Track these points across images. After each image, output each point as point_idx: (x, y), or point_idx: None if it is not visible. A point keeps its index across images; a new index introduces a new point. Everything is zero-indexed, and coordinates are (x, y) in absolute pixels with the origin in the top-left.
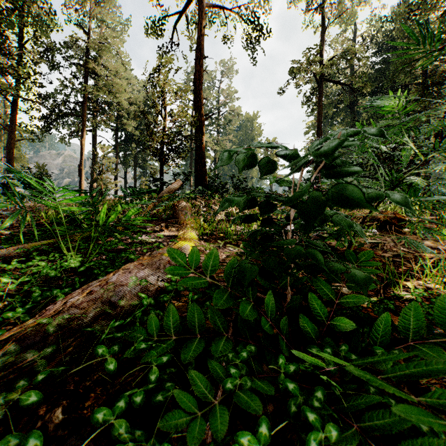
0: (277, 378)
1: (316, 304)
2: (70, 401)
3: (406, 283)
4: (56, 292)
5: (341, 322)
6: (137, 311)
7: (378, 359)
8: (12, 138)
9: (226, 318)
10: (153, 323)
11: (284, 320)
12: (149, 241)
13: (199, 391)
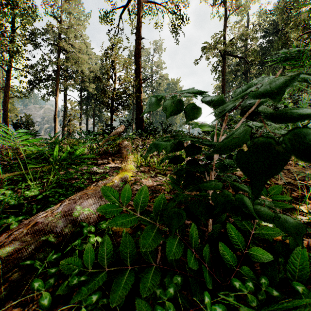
0: None
1: (234, 233)
2: None
3: (300, 207)
4: (11, 220)
5: (258, 252)
6: (76, 241)
7: None
8: (6, 96)
9: None
10: (89, 253)
11: (206, 248)
12: (99, 171)
13: None
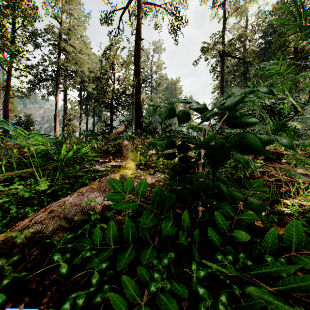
0: (190, 280)
1: (220, 219)
2: (31, 297)
3: (285, 201)
4: (28, 209)
5: (239, 234)
6: (86, 225)
7: (270, 271)
8: (7, 96)
9: (154, 229)
10: (97, 235)
11: (196, 231)
12: (101, 169)
13: (129, 293)
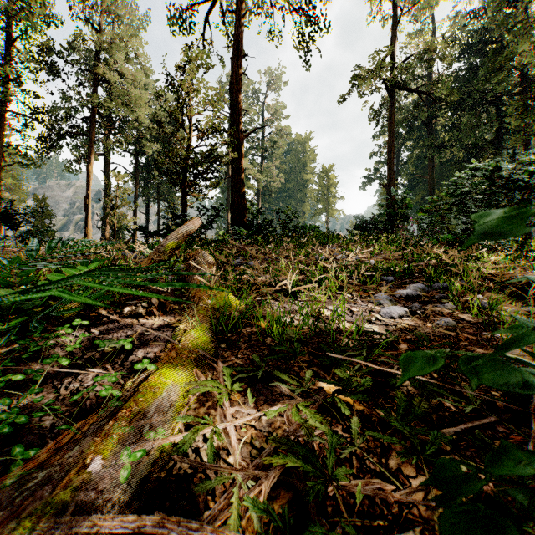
0: None
1: None
2: None
3: None
4: None
5: None
6: None
7: None
8: None
9: None
10: None
11: None
12: (108, 348)
13: None
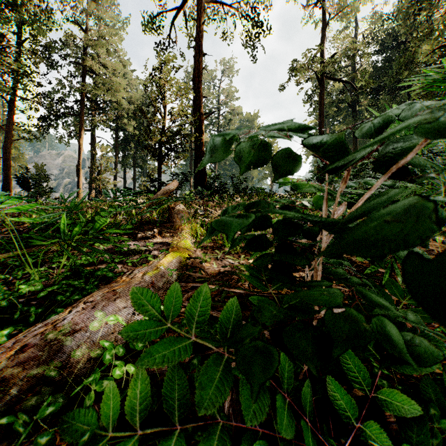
0: None
1: (352, 363)
2: None
3: None
4: None
5: (394, 398)
6: (91, 377)
7: None
8: (8, 137)
9: None
10: (111, 400)
11: (306, 387)
12: (138, 250)
13: None
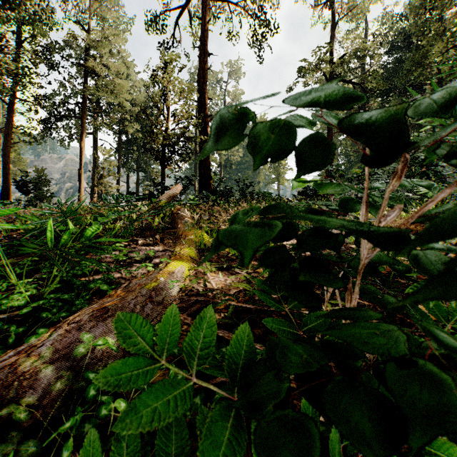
0: None
1: None
2: None
3: None
4: None
5: (446, 452)
6: (69, 421)
7: None
8: (8, 140)
9: None
10: (90, 455)
11: (333, 432)
12: (138, 258)
13: None
